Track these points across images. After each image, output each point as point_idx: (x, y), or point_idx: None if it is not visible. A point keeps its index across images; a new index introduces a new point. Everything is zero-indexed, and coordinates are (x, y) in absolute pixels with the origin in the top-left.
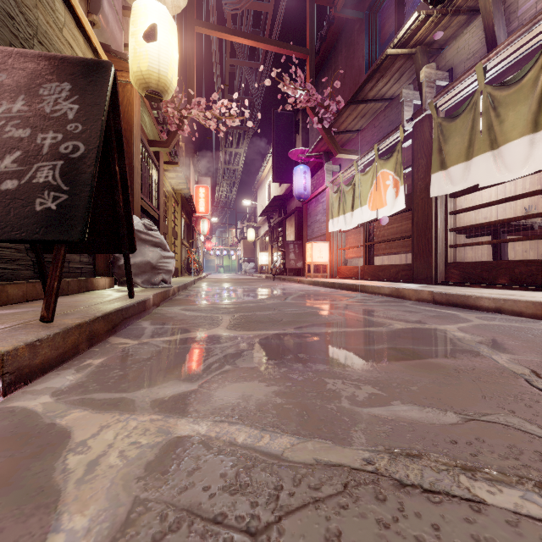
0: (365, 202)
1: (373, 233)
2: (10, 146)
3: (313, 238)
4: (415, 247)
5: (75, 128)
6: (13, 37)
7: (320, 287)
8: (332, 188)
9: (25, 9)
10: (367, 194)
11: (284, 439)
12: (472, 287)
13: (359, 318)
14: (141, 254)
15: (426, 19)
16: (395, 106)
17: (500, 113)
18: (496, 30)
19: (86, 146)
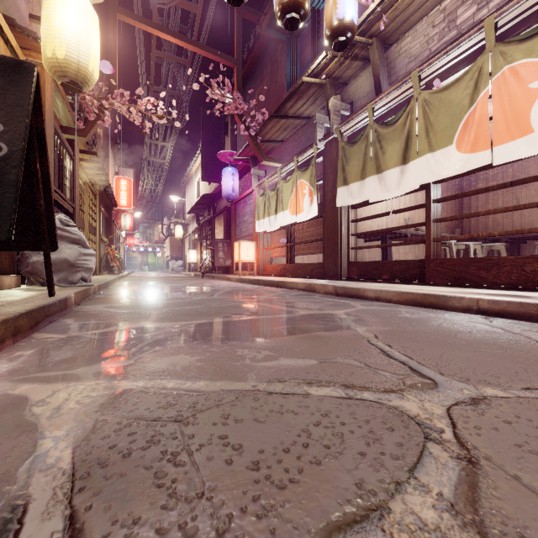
0: (286, 207)
1: (294, 235)
2: None
3: (241, 237)
4: (326, 249)
5: None
6: None
7: (247, 284)
8: (258, 191)
9: None
10: (289, 200)
11: (201, 382)
12: (365, 282)
13: (274, 308)
14: (57, 251)
15: (332, 59)
16: (311, 125)
17: (383, 146)
18: (381, 80)
19: (10, 147)
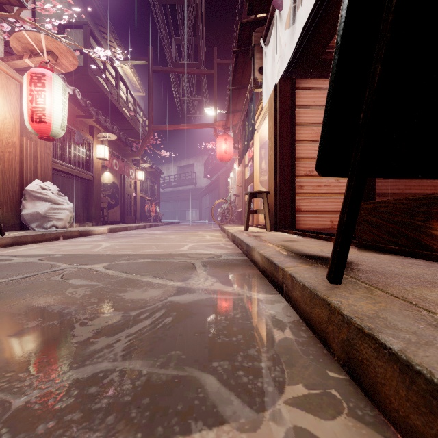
0: None
1: None
2: None
3: None
4: None
5: None
6: None
7: None
8: None
9: None
10: None
11: (145, 279)
12: None
13: None
14: None
15: None
16: None
17: None
18: None
19: None
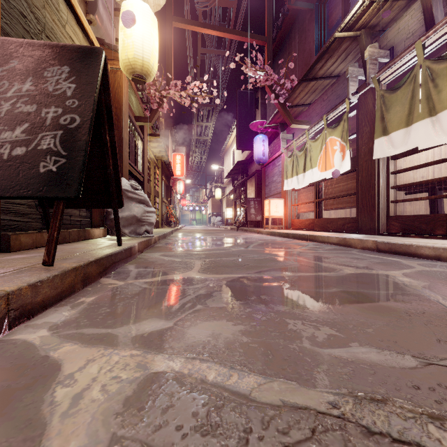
0: (315, 165)
1: (322, 191)
2: (20, 120)
3: (270, 196)
4: (359, 203)
5: (73, 103)
6: (26, 32)
7: (276, 237)
8: (286, 153)
9: (35, 10)
10: (317, 158)
11: (251, 378)
12: (411, 237)
13: (312, 263)
14: (129, 209)
15: (370, 5)
16: (341, 82)
17: (438, 84)
18: (434, 11)
19: (81, 118)
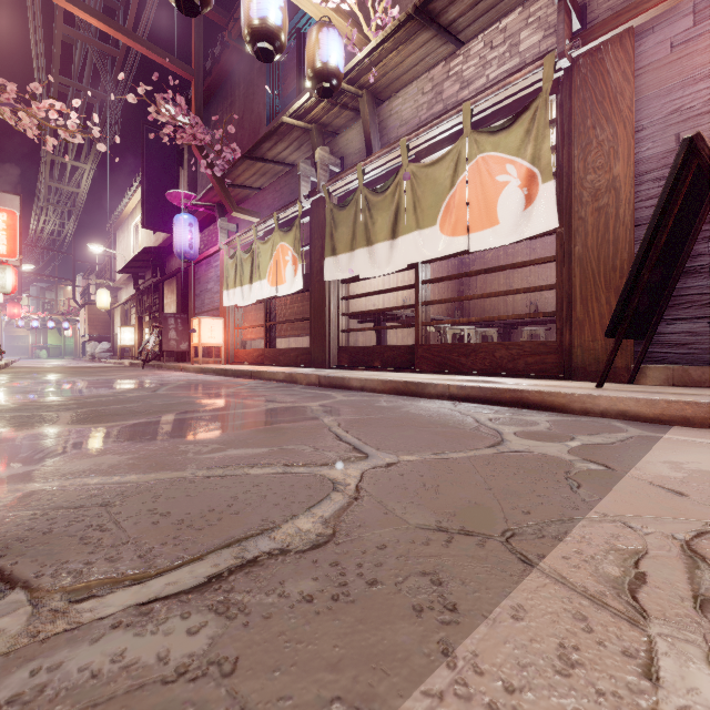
0: (265, 276)
1: (275, 311)
2: None
3: (204, 312)
4: (312, 330)
5: None
6: None
7: (210, 375)
8: (228, 251)
9: None
10: (267, 267)
11: (132, 476)
12: (356, 370)
13: (238, 403)
14: None
15: (318, 103)
16: (296, 175)
17: (373, 216)
18: (372, 139)
19: None
